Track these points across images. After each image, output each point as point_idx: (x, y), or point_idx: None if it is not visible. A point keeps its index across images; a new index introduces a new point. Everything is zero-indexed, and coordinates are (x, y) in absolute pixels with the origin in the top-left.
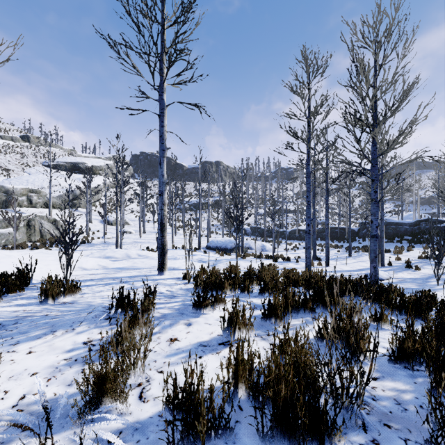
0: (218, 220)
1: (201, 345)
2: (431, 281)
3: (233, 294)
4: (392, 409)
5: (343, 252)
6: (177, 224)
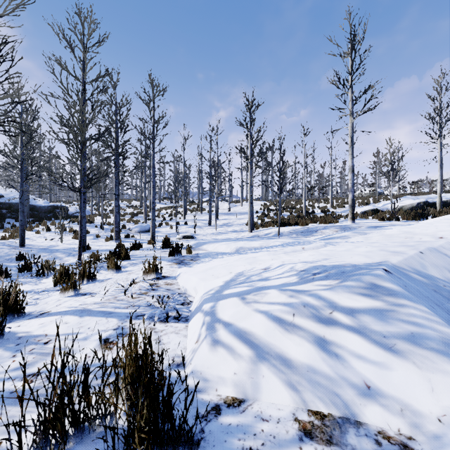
0: None
1: None
2: None
3: None
4: None
5: None
6: None
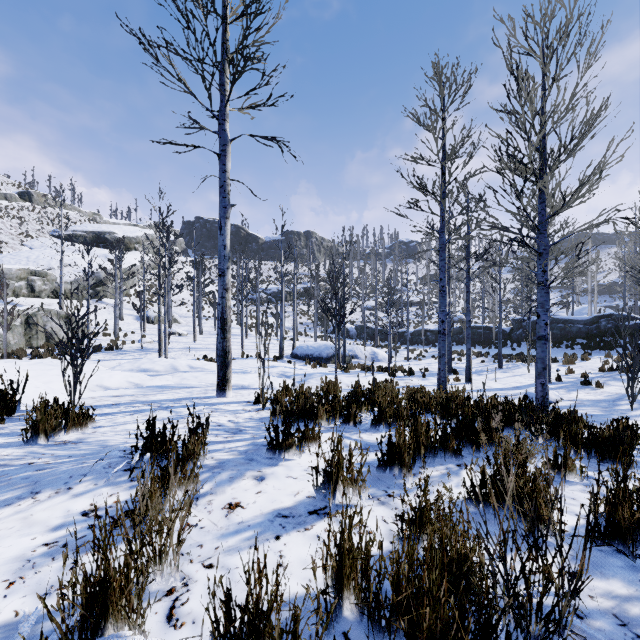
0: (309, 316)
1: (280, 515)
2: (621, 405)
3: (332, 426)
4: (614, 635)
5: (489, 361)
6: (249, 323)
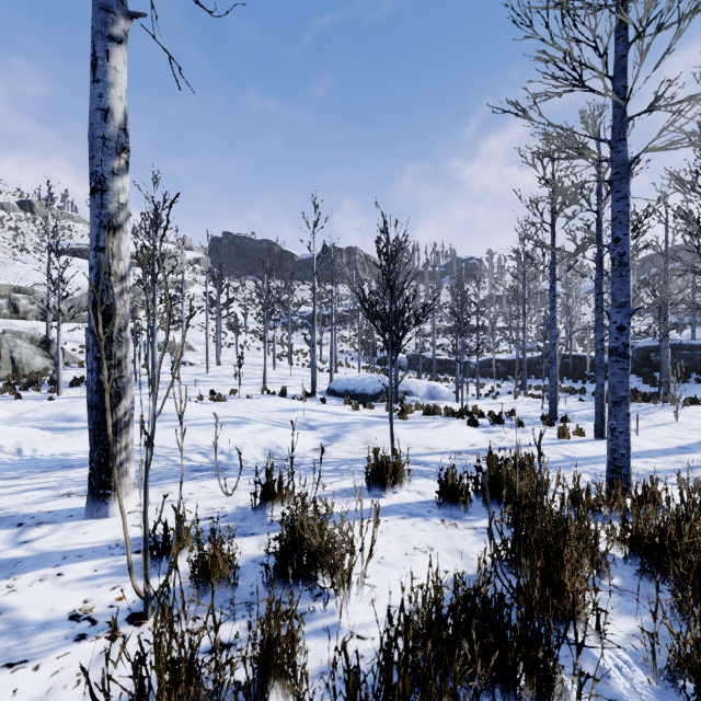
0: (351, 343)
1: None
2: None
3: None
4: None
5: (589, 401)
6: (280, 351)
